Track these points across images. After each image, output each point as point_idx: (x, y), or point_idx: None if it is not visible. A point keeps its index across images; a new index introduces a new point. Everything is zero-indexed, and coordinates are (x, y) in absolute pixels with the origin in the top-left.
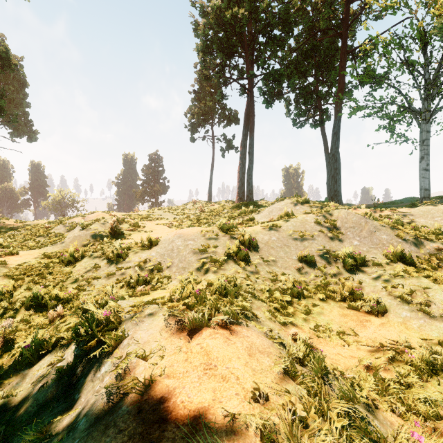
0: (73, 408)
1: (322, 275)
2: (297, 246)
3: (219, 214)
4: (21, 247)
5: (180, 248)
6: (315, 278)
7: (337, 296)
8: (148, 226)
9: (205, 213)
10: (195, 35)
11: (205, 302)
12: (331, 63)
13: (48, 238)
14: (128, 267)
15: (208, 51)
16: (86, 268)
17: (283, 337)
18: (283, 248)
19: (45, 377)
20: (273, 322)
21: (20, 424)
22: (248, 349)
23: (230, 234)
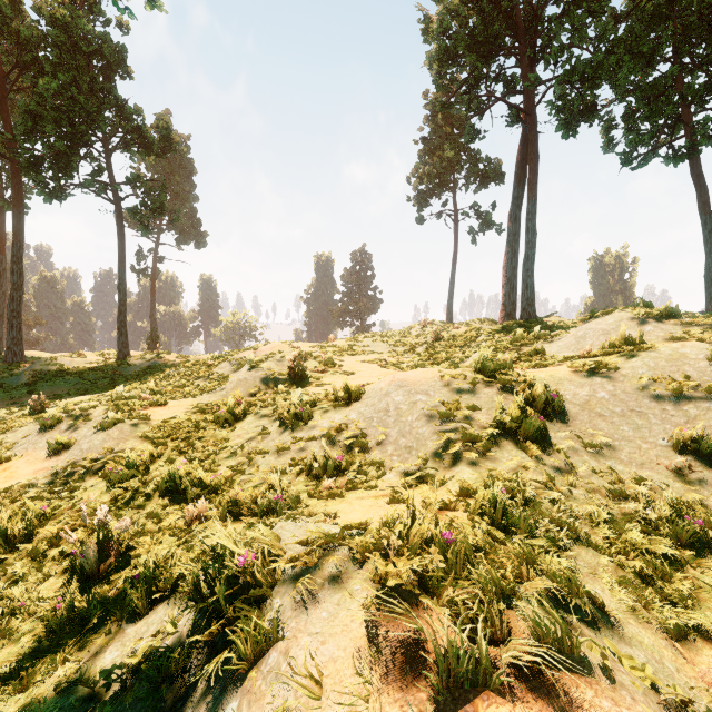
0: None
1: None
2: (665, 413)
3: (468, 344)
4: (176, 393)
5: (401, 407)
6: None
7: None
8: (347, 365)
9: (443, 342)
10: (425, 41)
11: (470, 576)
12: None
13: (209, 381)
14: (311, 437)
15: (448, 58)
16: (249, 434)
17: (700, 696)
18: (628, 418)
19: (144, 661)
20: (646, 625)
21: None
22: None
23: (500, 384)
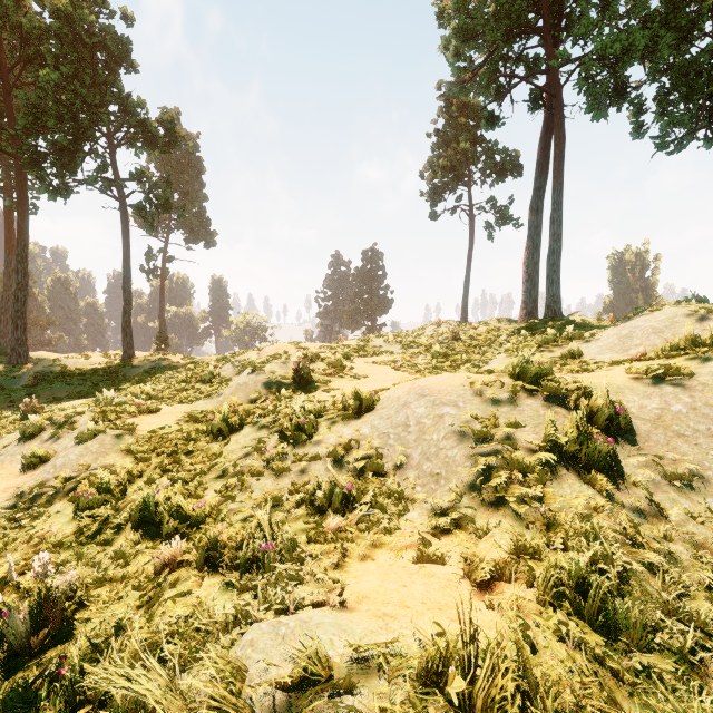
0: None
1: None
2: None
3: (489, 345)
4: (174, 398)
5: (423, 422)
6: None
7: None
8: (358, 367)
9: (460, 342)
10: (440, 25)
11: None
12: None
13: (210, 384)
14: (314, 456)
15: (466, 37)
16: (245, 449)
17: None
18: None
19: None
20: None
21: None
22: None
23: (546, 394)
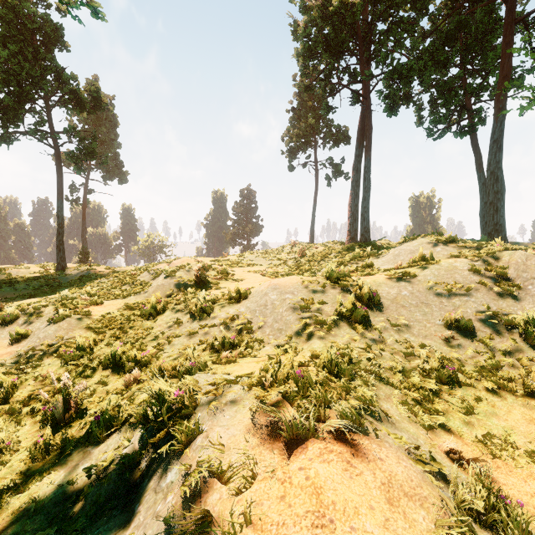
0: (130, 528)
1: (486, 351)
2: (442, 304)
3: (324, 259)
4: (108, 296)
5: (275, 303)
6: (474, 355)
7: (517, 388)
8: (238, 274)
9: (306, 258)
10: (294, 39)
11: (310, 391)
12: (488, 42)
13: (133, 286)
14: (213, 325)
15: (309, 54)
16: (168, 324)
17: (434, 454)
18: (420, 308)
19: (109, 464)
20: (413, 424)
21: (72, 532)
22: (384, 487)
23: (341, 287)
